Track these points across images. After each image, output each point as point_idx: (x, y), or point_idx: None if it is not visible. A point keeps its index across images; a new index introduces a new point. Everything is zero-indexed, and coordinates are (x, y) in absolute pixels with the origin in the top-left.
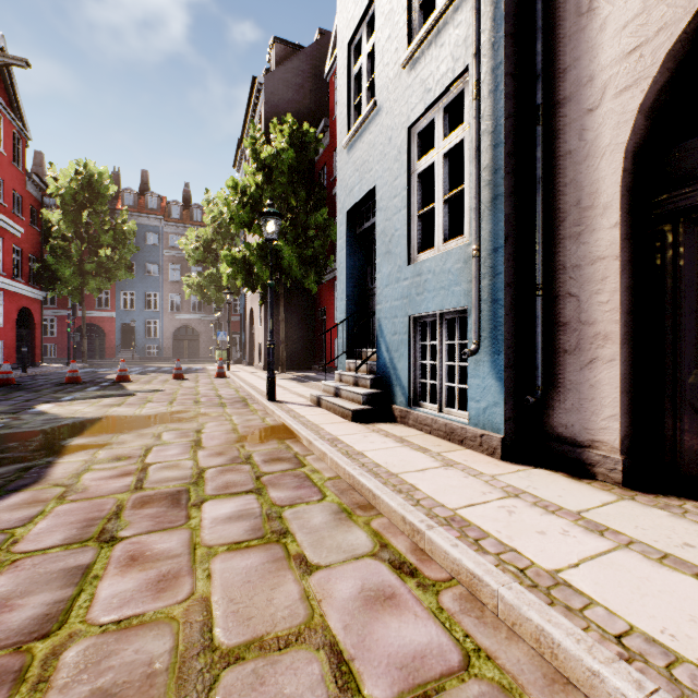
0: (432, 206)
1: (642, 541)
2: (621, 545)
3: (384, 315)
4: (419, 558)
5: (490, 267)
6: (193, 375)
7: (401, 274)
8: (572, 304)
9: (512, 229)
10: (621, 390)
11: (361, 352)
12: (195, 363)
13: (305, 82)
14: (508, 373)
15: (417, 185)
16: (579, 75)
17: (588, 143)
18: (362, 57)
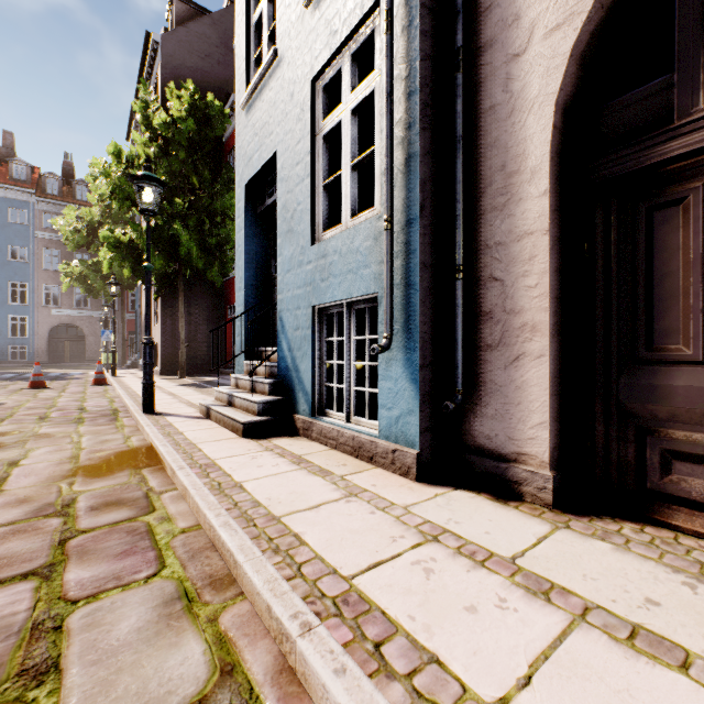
0: (339, 174)
1: (599, 604)
2: (576, 618)
3: (286, 307)
4: (283, 695)
5: (403, 244)
6: (63, 383)
7: (305, 256)
8: (495, 290)
9: (428, 197)
10: (551, 392)
11: (258, 351)
12: (76, 368)
13: (212, 51)
14: (425, 374)
15: (322, 150)
16: (504, 14)
17: (514, 95)
18: (263, 1)
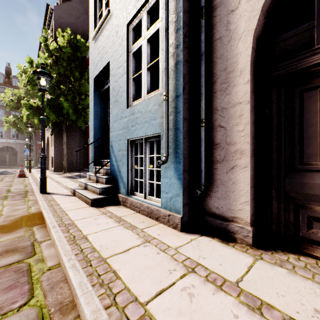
0: (140, 72)
1: (290, 315)
2: None
3: (114, 139)
4: None
5: (174, 107)
6: (2, 176)
7: (123, 114)
8: (221, 132)
9: (187, 83)
10: (250, 186)
11: (99, 162)
12: (12, 168)
13: (80, 15)
14: (185, 175)
15: (132, 60)
16: None
17: (231, 31)
18: None
